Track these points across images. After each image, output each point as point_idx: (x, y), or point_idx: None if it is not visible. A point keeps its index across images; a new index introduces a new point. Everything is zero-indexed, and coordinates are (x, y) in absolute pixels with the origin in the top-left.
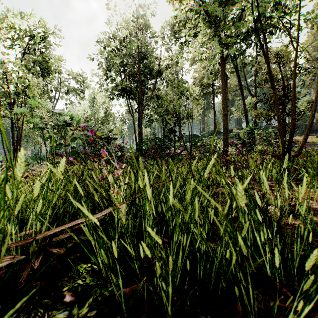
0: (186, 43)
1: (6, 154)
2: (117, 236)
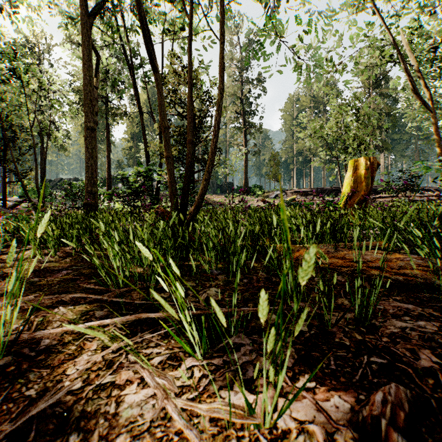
0: None
1: None
2: None
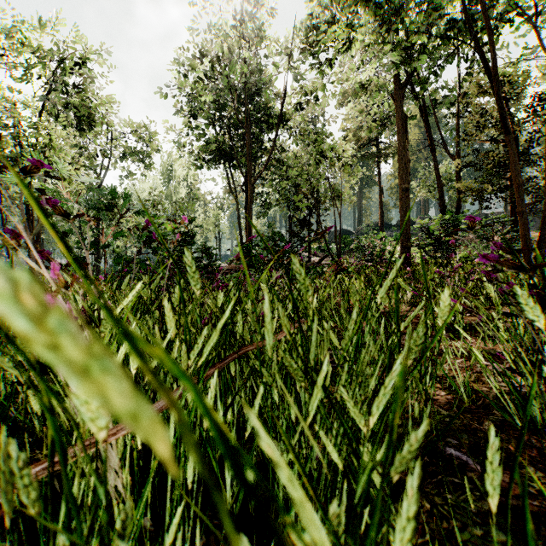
0: (330, 63)
1: None
2: None
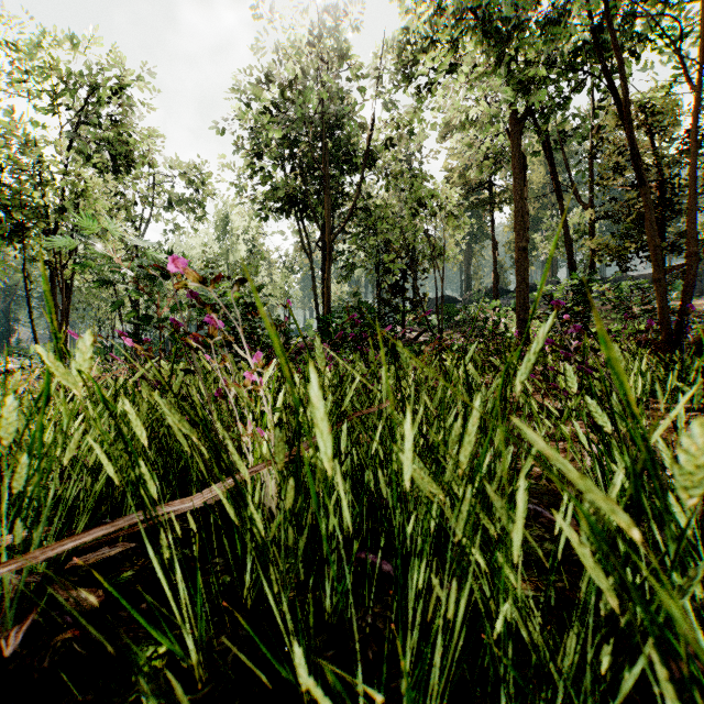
0: (429, 89)
1: (37, 342)
2: (250, 557)
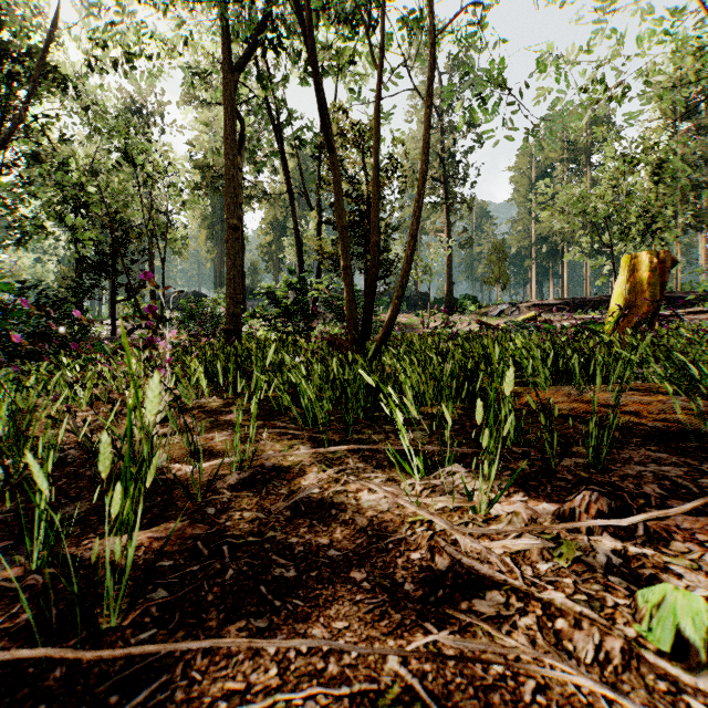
0: None
1: None
2: None
